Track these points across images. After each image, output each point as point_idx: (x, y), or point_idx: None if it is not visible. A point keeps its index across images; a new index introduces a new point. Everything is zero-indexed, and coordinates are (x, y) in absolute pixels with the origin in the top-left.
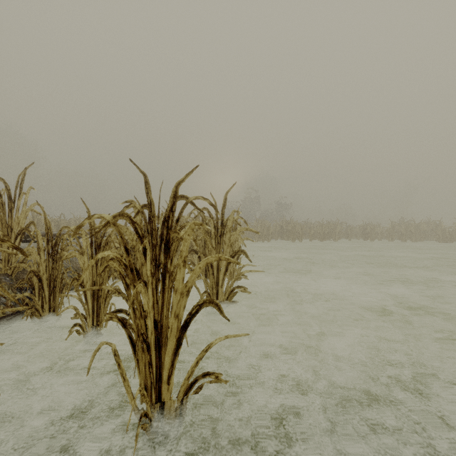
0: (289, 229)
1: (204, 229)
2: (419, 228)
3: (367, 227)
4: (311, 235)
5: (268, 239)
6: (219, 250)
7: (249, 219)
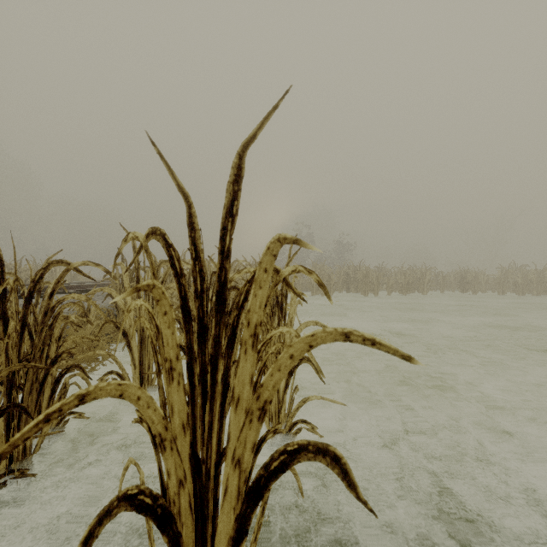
0: (360, 277)
1: (152, 318)
2: (543, 276)
3: (467, 275)
4: (389, 286)
5: (330, 292)
6: (209, 428)
7: (301, 264)
